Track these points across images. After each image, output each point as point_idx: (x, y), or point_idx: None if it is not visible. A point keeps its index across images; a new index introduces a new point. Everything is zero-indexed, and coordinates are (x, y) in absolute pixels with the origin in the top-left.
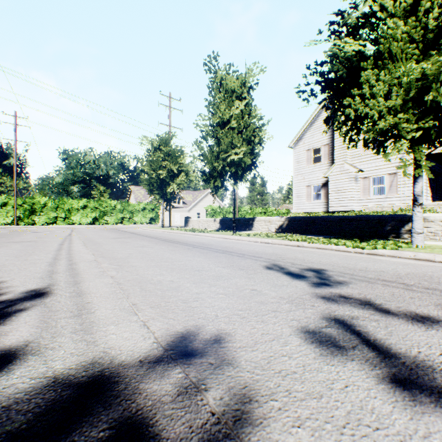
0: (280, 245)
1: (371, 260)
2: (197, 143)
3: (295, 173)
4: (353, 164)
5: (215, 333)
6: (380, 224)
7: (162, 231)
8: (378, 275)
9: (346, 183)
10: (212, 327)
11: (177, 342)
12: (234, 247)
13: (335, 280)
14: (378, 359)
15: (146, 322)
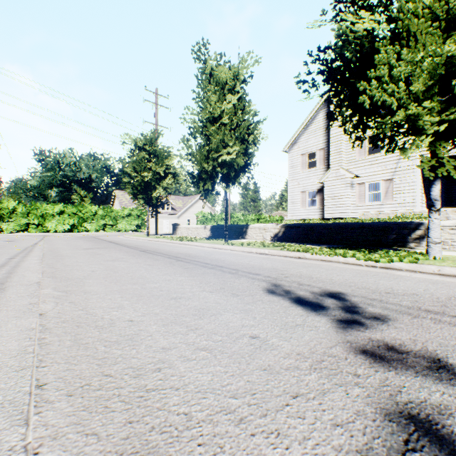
0: (279, 256)
1: (390, 276)
2: (184, 140)
3: (289, 178)
4: (349, 170)
5: None
6: (385, 231)
7: (146, 239)
8: (415, 302)
9: (342, 189)
10: None
11: None
12: (226, 260)
13: (365, 313)
14: None
15: (33, 452)
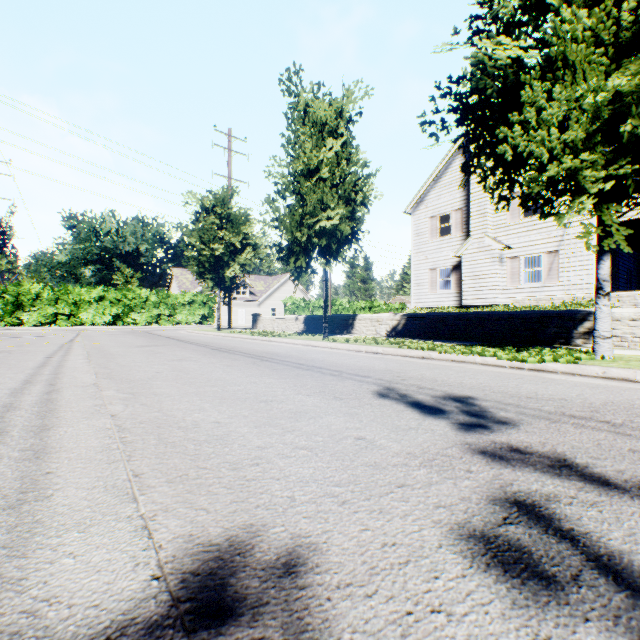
0: (396, 356)
1: (538, 379)
2: (269, 201)
3: (414, 250)
4: (497, 238)
5: (288, 547)
6: (542, 324)
7: (217, 334)
8: (560, 407)
9: (487, 265)
10: (282, 530)
11: (205, 574)
12: (326, 360)
13: (495, 417)
14: (638, 614)
15: (150, 519)
